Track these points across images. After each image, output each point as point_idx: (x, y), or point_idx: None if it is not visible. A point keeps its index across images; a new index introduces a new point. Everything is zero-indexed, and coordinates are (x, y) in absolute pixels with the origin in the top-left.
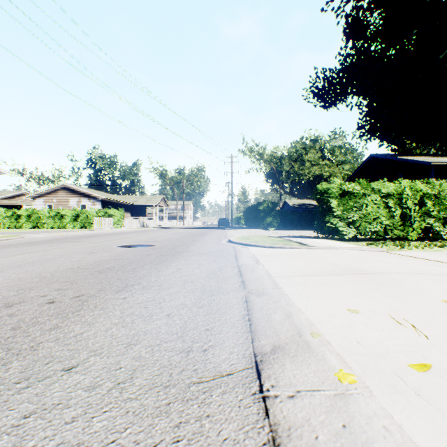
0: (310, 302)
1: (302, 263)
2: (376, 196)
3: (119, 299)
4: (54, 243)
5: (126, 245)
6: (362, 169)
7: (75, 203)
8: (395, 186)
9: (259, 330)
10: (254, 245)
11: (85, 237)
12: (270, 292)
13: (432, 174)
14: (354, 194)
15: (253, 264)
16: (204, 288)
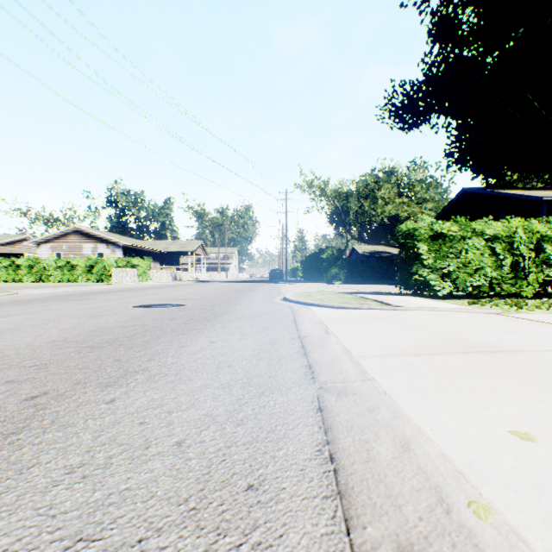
0: (432, 411)
1: (392, 333)
2: (478, 239)
3: (101, 403)
4: (51, 301)
5: (147, 304)
6: (451, 207)
7: (89, 250)
8: (503, 227)
9: (356, 488)
10: (319, 305)
11: (96, 294)
12: (358, 389)
13: (544, 213)
14: (450, 237)
15: (321, 334)
16: (249, 380)
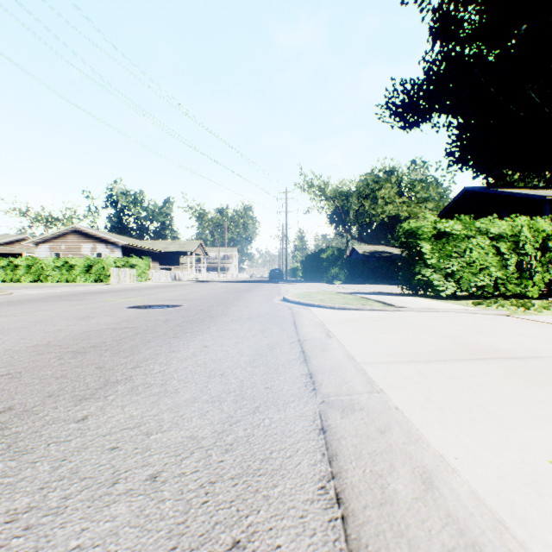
0: (454, 432)
1: (398, 336)
2: (483, 238)
3: (71, 421)
4: (45, 302)
5: (142, 305)
6: (453, 206)
7: (88, 250)
8: (508, 225)
9: (371, 547)
10: (319, 305)
11: (92, 294)
12: (365, 403)
13: (547, 212)
14: (453, 236)
15: (322, 337)
16: (242, 392)
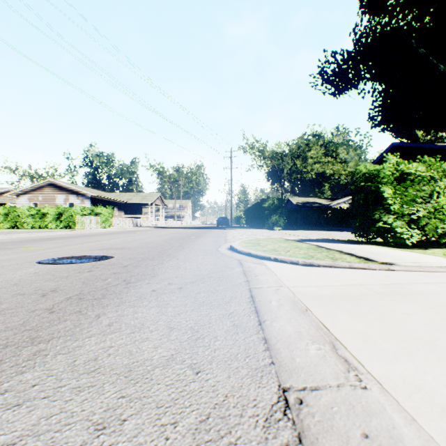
0: None
1: None
2: None
3: None
4: None
5: (63, 257)
6: (380, 161)
7: (62, 201)
8: None
9: None
10: (276, 259)
11: (37, 241)
12: None
13: None
14: (417, 178)
15: (337, 376)
16: None
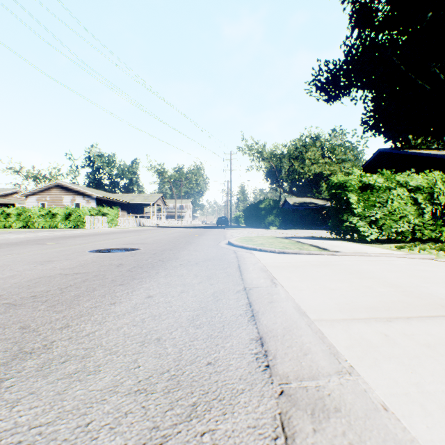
0: None
1: (343, 284)
2: (402, 190)
3: None
4: (20, 246)
5: (103, 249)
6: (368, 165)
7: (68, 201)
8: (423, 179)
9: None
10: (260, 249)
11: (65, 238)
12: (340, 397)
13: None
14: (376, 188)
15: (267, 285)
16: (178, 372)
